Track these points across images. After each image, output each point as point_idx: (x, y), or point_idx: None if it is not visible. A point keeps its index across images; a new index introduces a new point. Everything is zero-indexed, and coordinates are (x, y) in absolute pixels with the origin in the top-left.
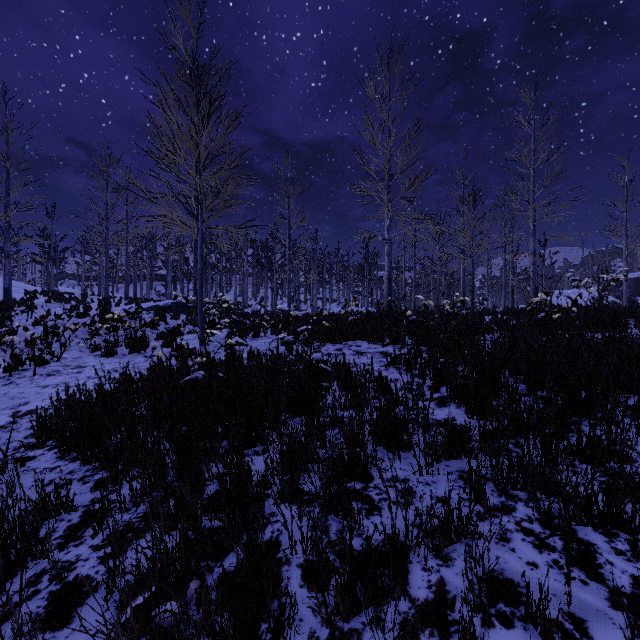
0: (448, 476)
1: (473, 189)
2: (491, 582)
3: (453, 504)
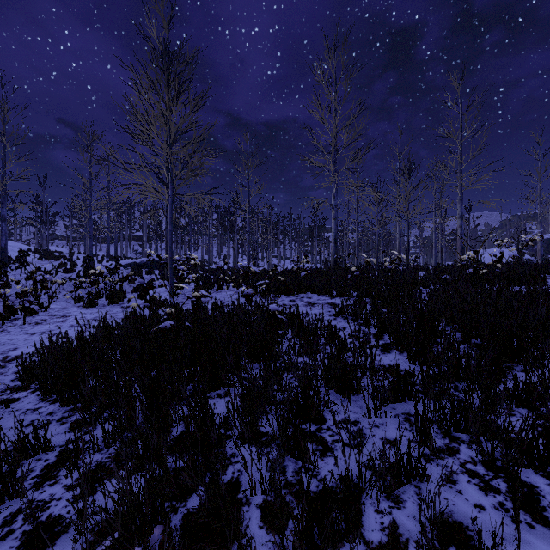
0: (395, 418)
1: (408, 161)
2: (441, 525)
3: (401, 446)
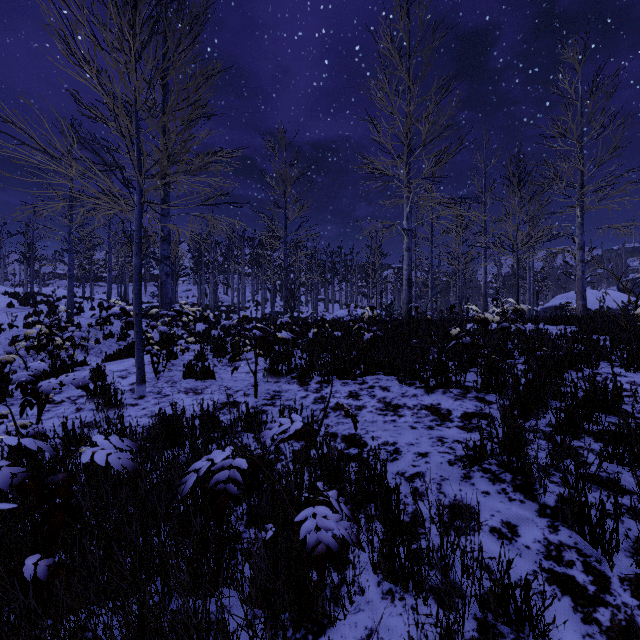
0: None
1: (518, 165)
2: None
3: None
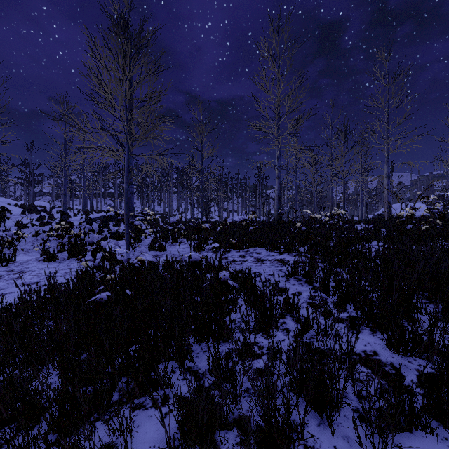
0: None
1: (344, 126)
2: None
3: None
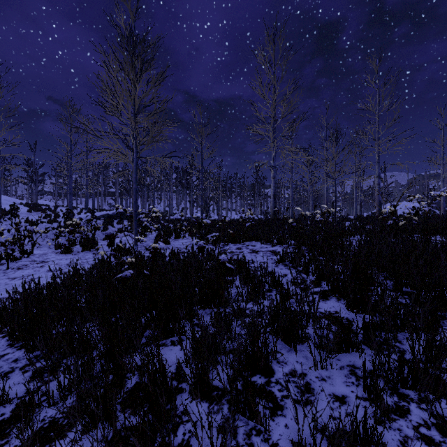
0: (340, 371)
1: (335, 130)
2: None
3: (350, 403)
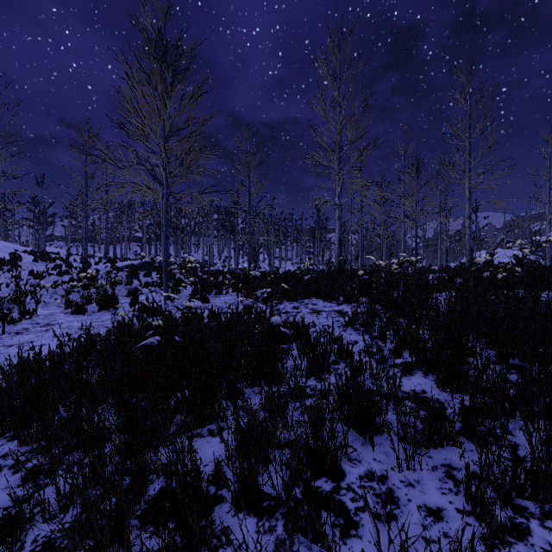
0: (433, 473)
1: (416, 159)
2: None
3: (448, 519)
